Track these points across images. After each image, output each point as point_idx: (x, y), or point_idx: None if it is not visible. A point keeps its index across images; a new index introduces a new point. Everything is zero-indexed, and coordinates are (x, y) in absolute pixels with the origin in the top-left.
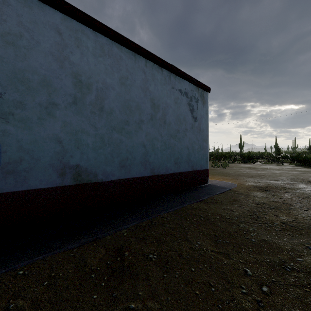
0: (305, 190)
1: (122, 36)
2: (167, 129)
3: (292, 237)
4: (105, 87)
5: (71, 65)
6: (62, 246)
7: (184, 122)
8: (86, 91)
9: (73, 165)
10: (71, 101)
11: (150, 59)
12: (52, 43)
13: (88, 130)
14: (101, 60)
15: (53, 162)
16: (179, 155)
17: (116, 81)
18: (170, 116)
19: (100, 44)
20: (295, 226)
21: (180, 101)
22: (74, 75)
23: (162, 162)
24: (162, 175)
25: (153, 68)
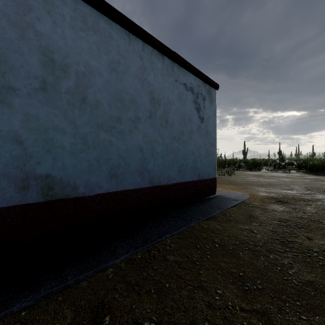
0: None
1: (112, 8)
2: (170, 129)
3: None
4: (88, 71)
5: (37, 36)
6: (3, 308)
7: (189, 122)
8: (60, 74)
9: (41, 175)
10: (37, 87)
11: (149, 42)
12: (7, 0)
13: (64, 127)
14: (83, 35)
15: (8, 171)
16: (183, 162)
17: (104, 65)
18: (173, 114)
19: (82, 14)
20: None
21: (184, 98)
22: (43, 51)
23: (163, 170)
24: (163, 186)
25: (153, 54)
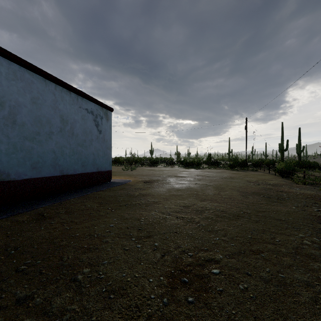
0: (167, 180)
1: (34, 66)
2: (75, 139)
3: (139, 198)
4: (17, 105)
5: None
6: None
7: (90, 134)
8: None
9: None
10: None
11: (60, 84)
12: None
13: (1, 139)
14: (14, 83)
15: None
16: (85, 160)
17: (28, 100)
18: (78, 129)
19: (13, 70)
20: (144, 194)
21: (86, 118)
22: None
23: (70, 165)
24: (70, 175)
25: (63, 91)
